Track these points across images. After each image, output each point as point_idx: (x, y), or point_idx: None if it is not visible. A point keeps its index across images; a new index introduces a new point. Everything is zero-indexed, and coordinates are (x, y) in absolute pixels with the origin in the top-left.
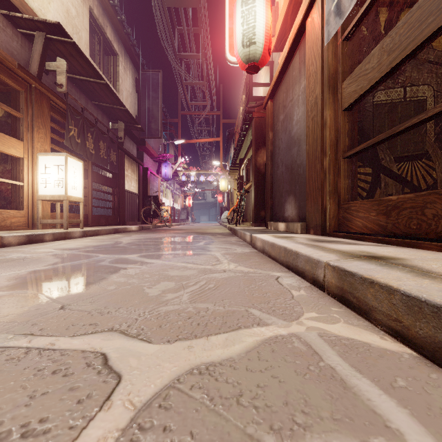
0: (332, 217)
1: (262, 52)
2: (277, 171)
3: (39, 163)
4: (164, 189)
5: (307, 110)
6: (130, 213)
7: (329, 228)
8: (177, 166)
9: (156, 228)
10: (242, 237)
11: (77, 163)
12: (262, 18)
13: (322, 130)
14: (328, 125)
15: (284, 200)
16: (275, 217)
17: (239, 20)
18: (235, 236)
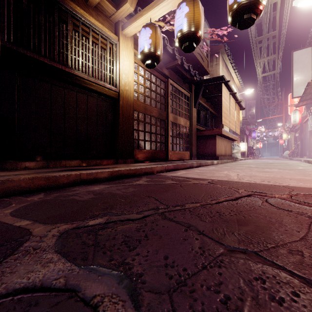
0: (311, 155)
1: (298, 123)
2: (305, 143)
3: (239, 144)
4: (251, 142)
5: (308, 135)
6: (245, 153)
7: (311, 157)
8: (257, 130)
9: (253, 158)
10: (293, 160)
11: (246, 143)
12: (298, 117)
13: (309, 141)
14: (310, 140)
15: (306, 151)
16: (305, 155)
17: (292, 117)
18: (291, 160)
